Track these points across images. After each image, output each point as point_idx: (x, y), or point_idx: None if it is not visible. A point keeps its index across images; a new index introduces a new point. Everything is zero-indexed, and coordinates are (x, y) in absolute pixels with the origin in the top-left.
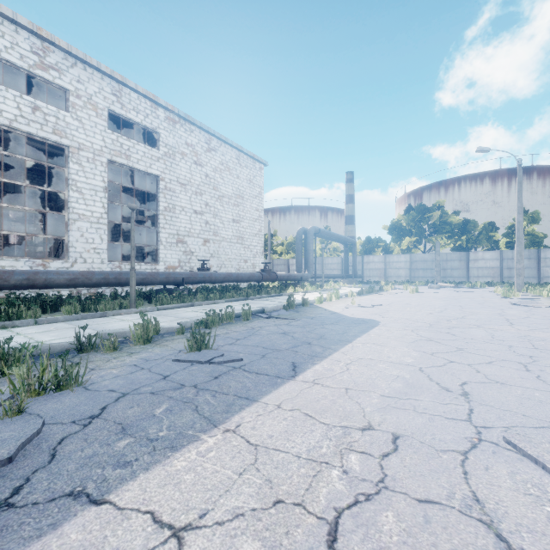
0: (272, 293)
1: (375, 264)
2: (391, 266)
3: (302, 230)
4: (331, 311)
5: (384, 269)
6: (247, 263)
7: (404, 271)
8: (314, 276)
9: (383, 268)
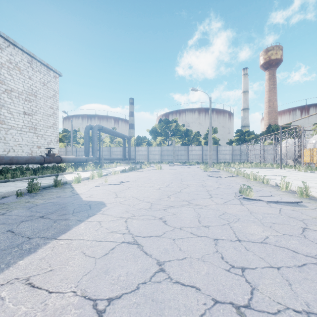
0: (48, 173)
1: (142, 152)
2: (151, 153)
3: (89, 126)
4: (74, 192)
5: (147, 155)
6: (41, 149)
7: (158, 156)
8: (104, 159)
9: (147, 154)
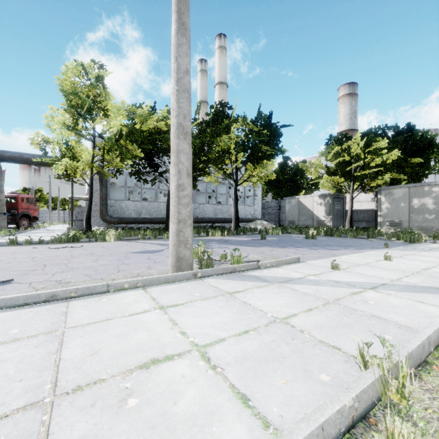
0: None
1: None
2: None
3: None
4: None
5: None
6: None
7: None
8: None
9: None
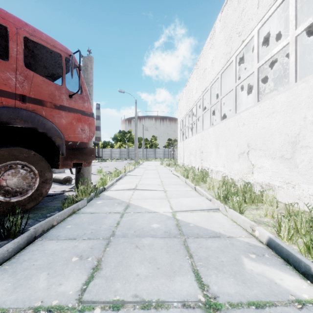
0: None
1: (107, 152)
2: (113, 153)
3: None
4: None
5: (111, 154)
6: None
7: (118, 155)
8: None
9: (110, 154)
